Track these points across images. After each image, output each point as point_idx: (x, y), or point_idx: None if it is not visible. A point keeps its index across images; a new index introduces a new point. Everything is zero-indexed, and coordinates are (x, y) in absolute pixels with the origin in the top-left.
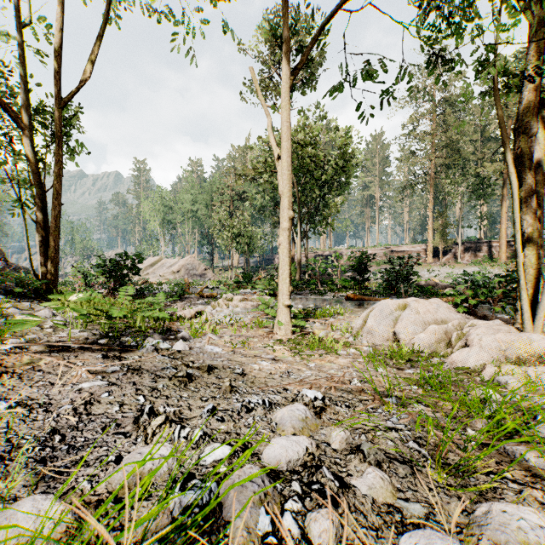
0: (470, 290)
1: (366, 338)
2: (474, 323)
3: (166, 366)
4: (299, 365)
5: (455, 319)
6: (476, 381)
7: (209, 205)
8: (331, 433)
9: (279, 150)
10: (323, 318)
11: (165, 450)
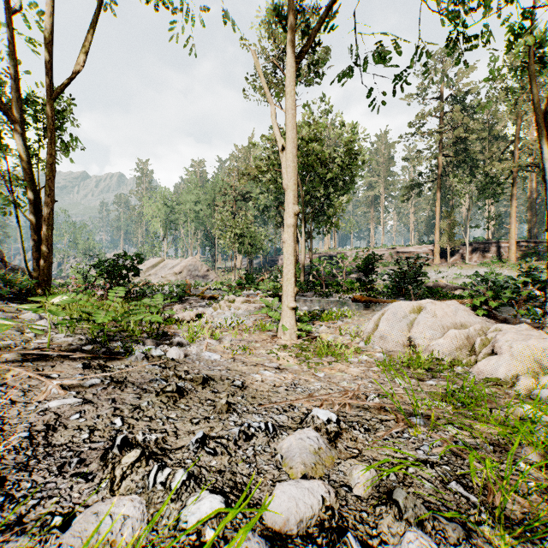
0: (490, 292)
1: (378, 343)
2: (499, 327)
3: (155, 378)
4: (306, 375)
5: (475, 323)
6: (509, 394)
7: (212, 206)
8: (352, 472)
9: (284, 141)
10: (330, 321)
11: (132, 507)
